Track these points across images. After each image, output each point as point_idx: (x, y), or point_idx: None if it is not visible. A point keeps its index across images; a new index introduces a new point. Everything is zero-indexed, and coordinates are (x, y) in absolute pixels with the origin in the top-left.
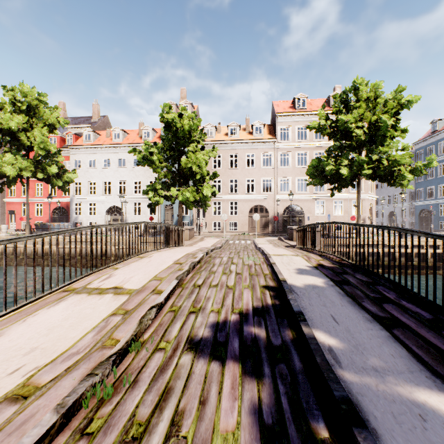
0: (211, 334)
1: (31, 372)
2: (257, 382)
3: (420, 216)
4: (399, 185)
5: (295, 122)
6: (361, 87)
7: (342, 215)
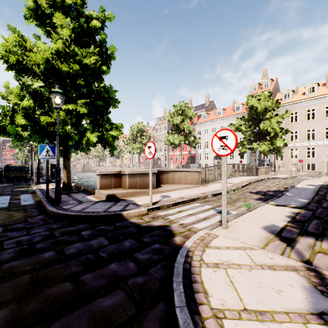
0: (256, 192)
1: (218, 189)
2: (263, 196)
3: None
4: None
5: None
6: None
7: None
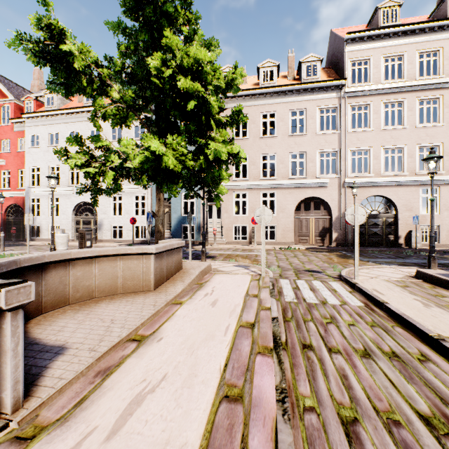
0: None
1: None
2: None
3: None
4: None
5: (380, 48)
6: None
7: None
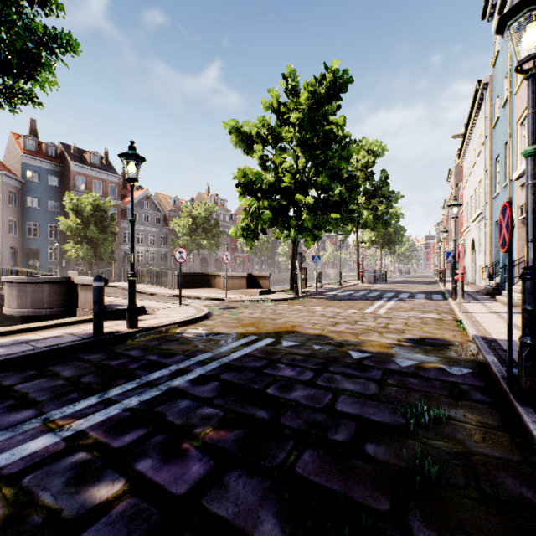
0: None
1: None
2: None
3: None
4: None
5: None
6: None
7: None
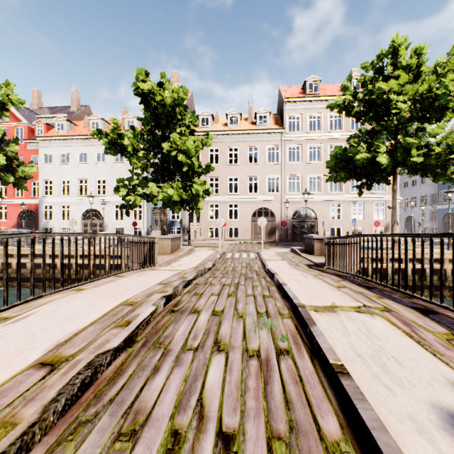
0: None
1: None
2: None
3: (444, 220)
4: (450, 180)
5: (306, 109)
6: (400, 50)
7: (362, 220)
